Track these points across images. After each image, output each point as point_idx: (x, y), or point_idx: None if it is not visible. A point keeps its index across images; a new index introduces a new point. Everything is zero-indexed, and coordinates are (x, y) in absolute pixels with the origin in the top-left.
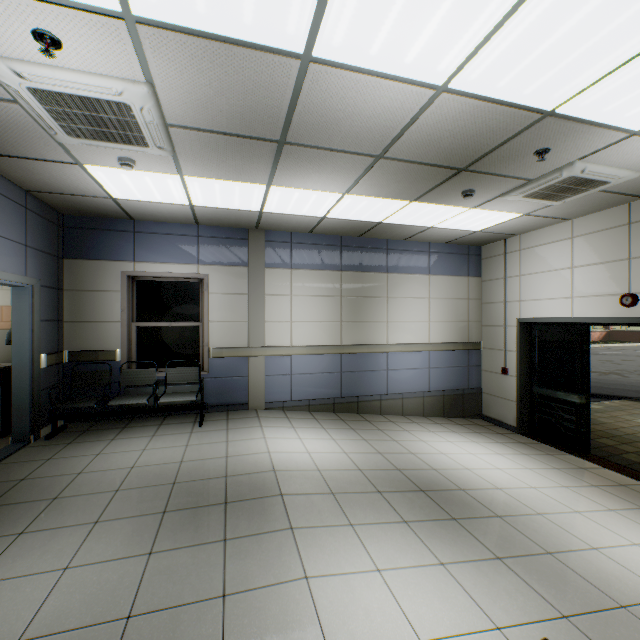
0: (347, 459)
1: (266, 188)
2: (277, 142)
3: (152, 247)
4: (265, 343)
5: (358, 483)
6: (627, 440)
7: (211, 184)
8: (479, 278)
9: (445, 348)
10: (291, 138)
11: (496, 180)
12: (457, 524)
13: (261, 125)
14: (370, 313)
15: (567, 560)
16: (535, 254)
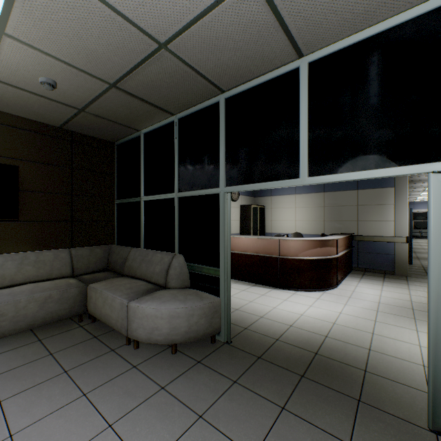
0: None
1: None
2: None
3: (417, 206)
4: None
5: None
6: None
7: None
8: None
9: None
10: None
11: None
12: None
13: None
14: None
15: None
16: None
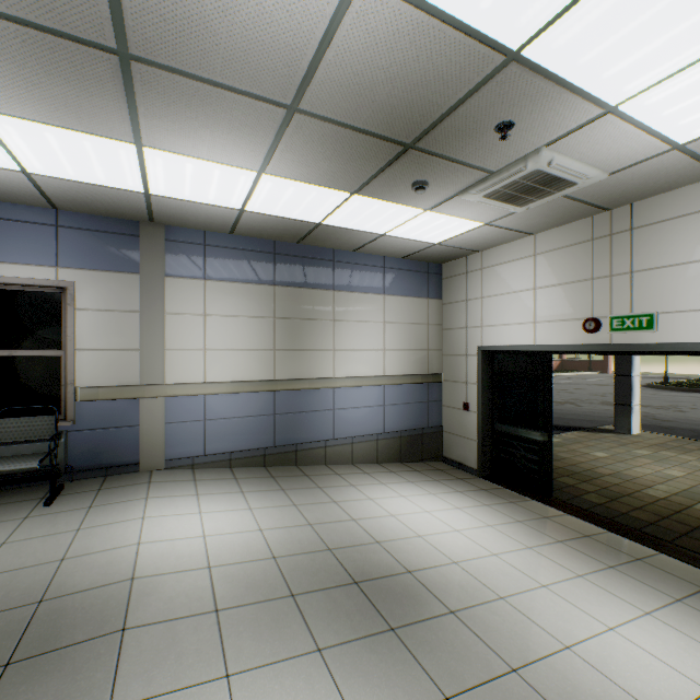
0: (260, 541)
1: (138, 151)
2: (117, 54)
3: None
4: (166, 379)
5: (264, 583)
6: (586, 477)
7: (38, 132)
8: (440, 300)
9: (402, 381)
10: (137, 47)
11: (452, 169)
12: (395, 639)
13: (68, 5)
14: (312, 339)
15: (537, 679)
16: (497, 273)
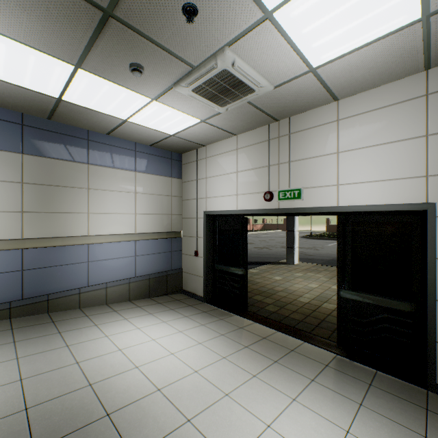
0: None
1: None
2: None
3: None
4: None
5: None
6: (269, 294)
7: None
8: (181, 180)
9: (151, 237)
10: None
11: (160, 55)
12: None
13: None
14: (66, 204)
15: None
16: (215, 161)
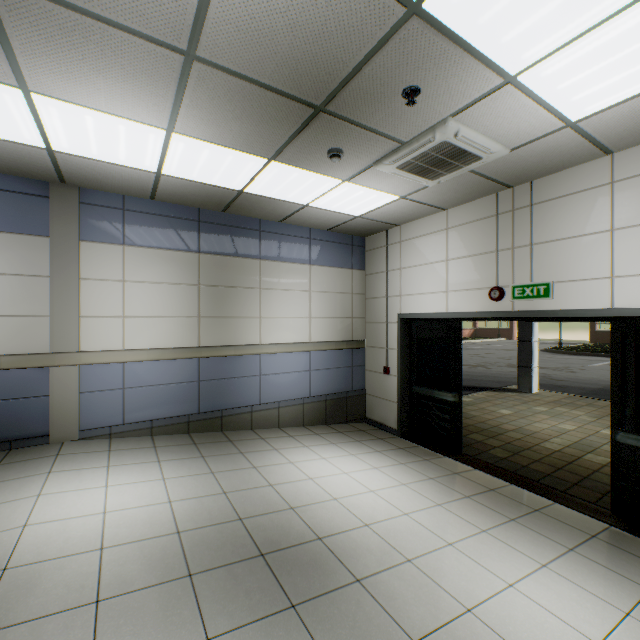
0: (167, 514)
1: (26, 97)
2: None
3: None
4: (80, 347)
5: (161, 563)
6: (493, 433)
7: None
8: (363, 271)
9: (328, 347)
10: None
11: (365, 137)
12: (295, 618)
13: None
14: (238, 307)
15: None
16: (414, 246)
